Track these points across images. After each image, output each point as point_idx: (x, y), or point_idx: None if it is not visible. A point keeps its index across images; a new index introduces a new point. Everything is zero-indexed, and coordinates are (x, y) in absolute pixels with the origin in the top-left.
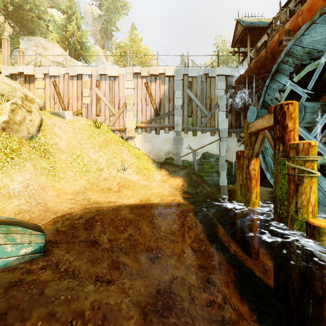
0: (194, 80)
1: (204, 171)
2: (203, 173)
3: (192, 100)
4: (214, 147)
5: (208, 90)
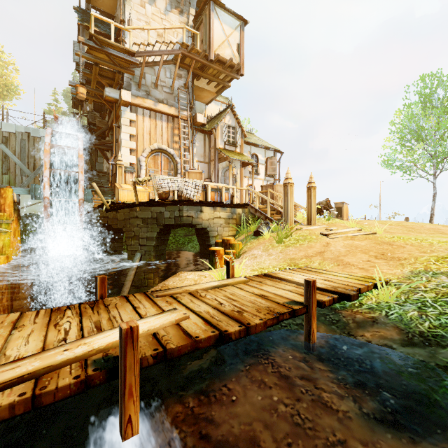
0: (12, 136)
1: (26, 233)
2: (26, 235)
3: (9, 157)
4: (40, 208)
5: (31, 150)
